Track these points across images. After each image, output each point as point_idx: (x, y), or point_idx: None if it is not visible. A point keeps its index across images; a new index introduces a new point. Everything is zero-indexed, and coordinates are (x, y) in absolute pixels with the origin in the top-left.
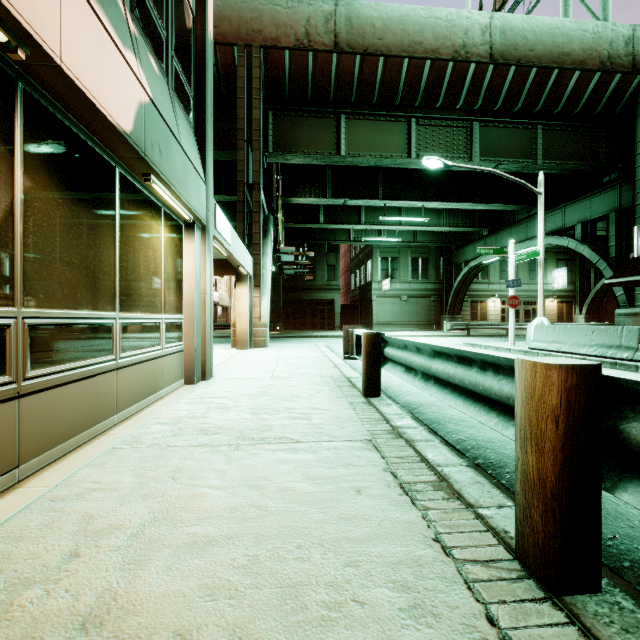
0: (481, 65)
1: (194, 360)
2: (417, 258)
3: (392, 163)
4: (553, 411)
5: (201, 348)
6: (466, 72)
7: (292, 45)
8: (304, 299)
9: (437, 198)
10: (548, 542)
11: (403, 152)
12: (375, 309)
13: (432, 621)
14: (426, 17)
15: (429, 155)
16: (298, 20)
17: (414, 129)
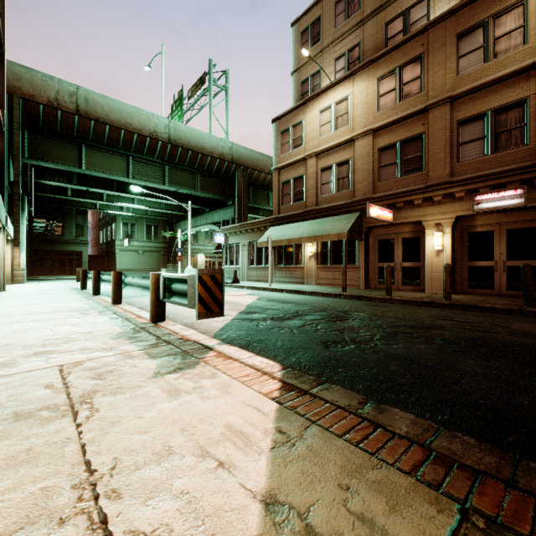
0: (165, 143)
1: (1, 282)
2: (151, 225)
3: (118, 178)
4: (94, 275)
5: (3, 278)
6: (157, 144)
7: (46, 103)
8: (52, 250)
9: (153, 195)
10: (93, 290)
11: (124, 174)
12: (118, 259)
13: (77, 297)
14: (135, 111)
15: (140, 178)
16: (50, 89)
17: (131, 162)
